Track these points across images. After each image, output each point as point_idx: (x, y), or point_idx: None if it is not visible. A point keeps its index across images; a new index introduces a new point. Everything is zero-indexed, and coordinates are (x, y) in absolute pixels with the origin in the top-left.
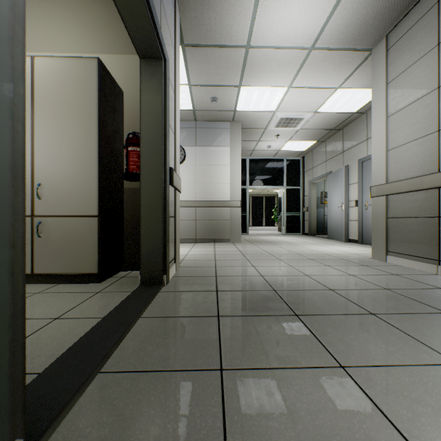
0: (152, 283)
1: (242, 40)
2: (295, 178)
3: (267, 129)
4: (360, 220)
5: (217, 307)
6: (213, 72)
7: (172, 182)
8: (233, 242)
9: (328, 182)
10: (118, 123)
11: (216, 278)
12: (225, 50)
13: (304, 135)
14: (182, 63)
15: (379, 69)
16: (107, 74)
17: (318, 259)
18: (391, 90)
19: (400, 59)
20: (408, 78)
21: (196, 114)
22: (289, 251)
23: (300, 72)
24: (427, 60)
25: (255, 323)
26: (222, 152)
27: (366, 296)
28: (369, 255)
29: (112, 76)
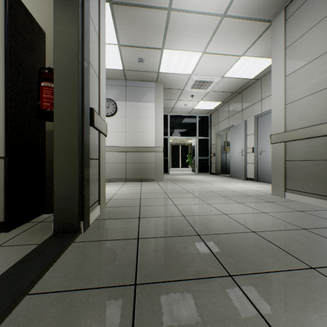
0: (67, 231)
1: (164, 2)
2: (204, 131)
3: (184, 90)
4: (255, 163)
5: (135, 266)
6: (139, 33)
7: (93, 123)
8: (157, 181)
9: (230, 133)
10: (38, 62)
11: (138, 220)
12: (150, 11)
13: (213, 96)
14: (111, 22)
15: (278, 36)
16: (20, 4)
17: (229, 196)
18: (289, 54)
19: (298, 27)
20: (305, 42)
21: (126, 74)
22: (204, 189)
23: (213, 39)
24: (323, 25)
25: (182, 297)
26: (148, 107)
27: (291, 240)
28: (268, 191)
29: (28, 10)
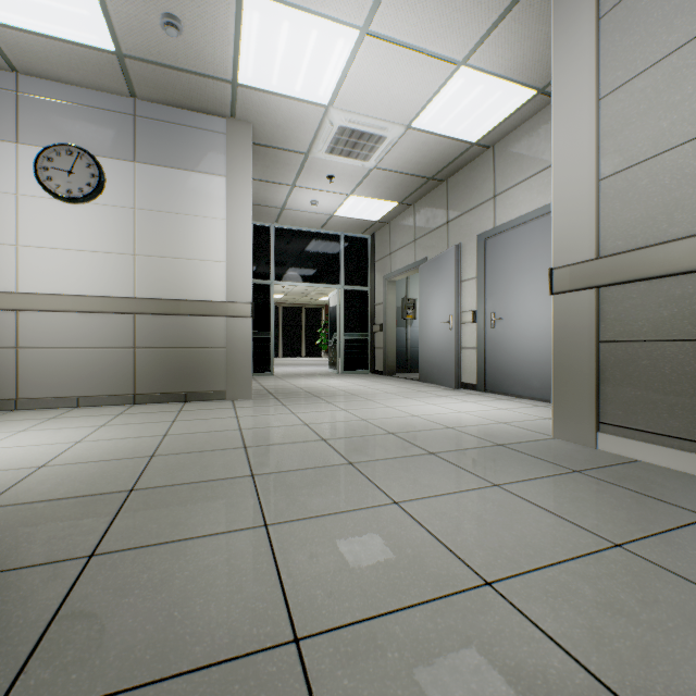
0: None
1: None
2: (359, 272)
3: (311, 158)
4: (481, 348)
5: None
6: None
7: None
8: (233, 398)
9: (420, 277)
10: None
11: None
12: None
13: (381, 184)
14: None
15: None
16: None
17: (447, 451)
18: (609, 32)
19: None
20: None
21: (131, 73)
22: (366, 424)
23: None
24: None
25: None
26: (207, 187)
27: None
28: (534, 424)
29: None
